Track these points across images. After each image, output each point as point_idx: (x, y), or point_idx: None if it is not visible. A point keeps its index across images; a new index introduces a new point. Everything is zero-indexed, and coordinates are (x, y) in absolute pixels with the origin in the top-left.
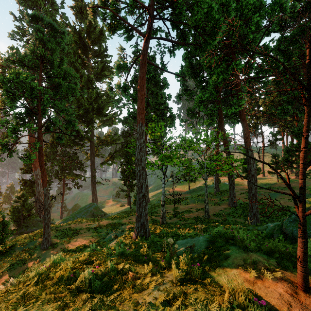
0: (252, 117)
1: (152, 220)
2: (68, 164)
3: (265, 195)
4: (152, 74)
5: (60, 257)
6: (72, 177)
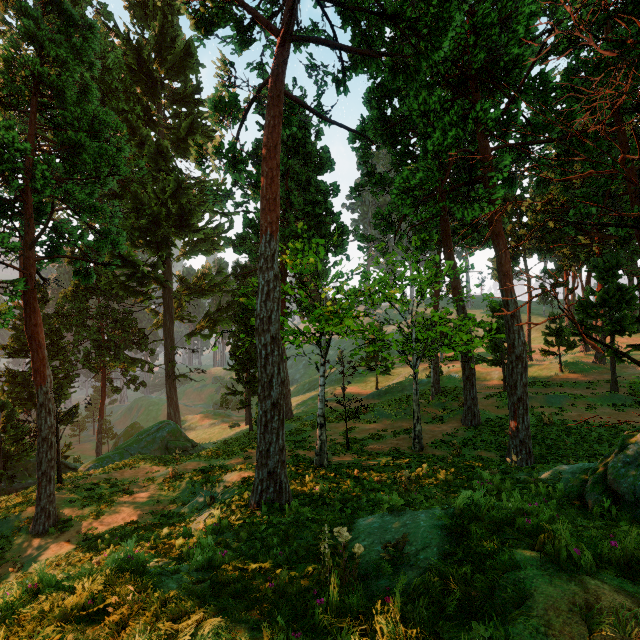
0: (507, 238)
1: (298, 460)
2: (114, 335)
3: (538, 399)
4: (298, 136)
5: (43, 576)
6: (123, 364)
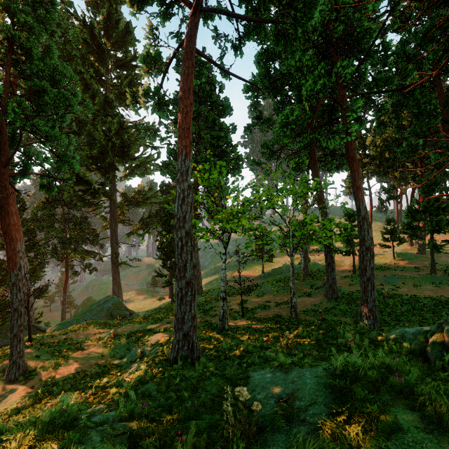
0: None
1: (206, 324)
2: (74, 234)
3: (379, 279)
4: (207, 89)
5: None
6: (81, 255)
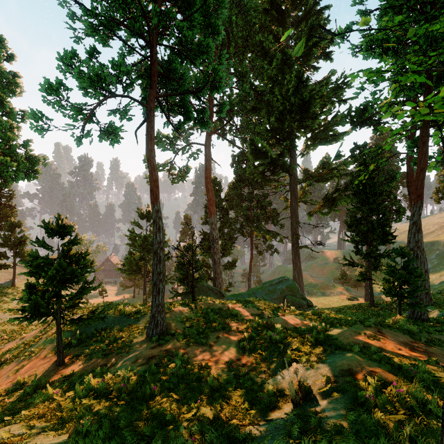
0: None
1: None
2: (256, 212)
3: None
4: None
5: None
6: (263, 235)
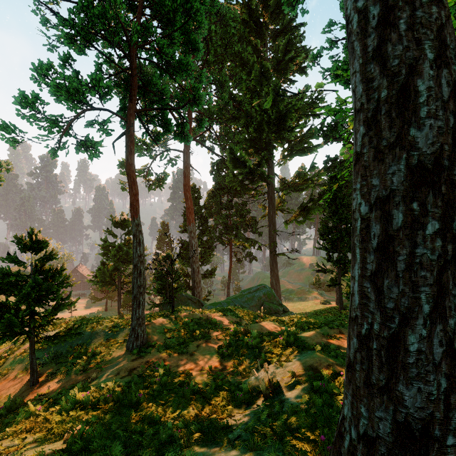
0: None
1: None
2: (235, 220)
3: None
4: None
5: None
6: (242, 243)
